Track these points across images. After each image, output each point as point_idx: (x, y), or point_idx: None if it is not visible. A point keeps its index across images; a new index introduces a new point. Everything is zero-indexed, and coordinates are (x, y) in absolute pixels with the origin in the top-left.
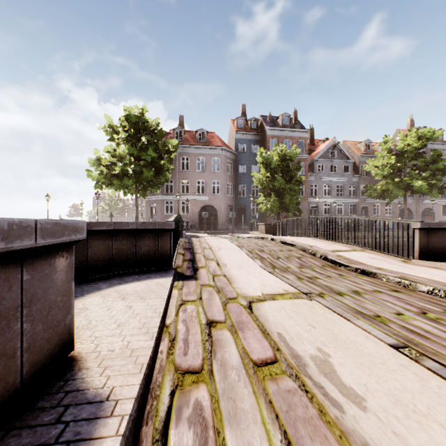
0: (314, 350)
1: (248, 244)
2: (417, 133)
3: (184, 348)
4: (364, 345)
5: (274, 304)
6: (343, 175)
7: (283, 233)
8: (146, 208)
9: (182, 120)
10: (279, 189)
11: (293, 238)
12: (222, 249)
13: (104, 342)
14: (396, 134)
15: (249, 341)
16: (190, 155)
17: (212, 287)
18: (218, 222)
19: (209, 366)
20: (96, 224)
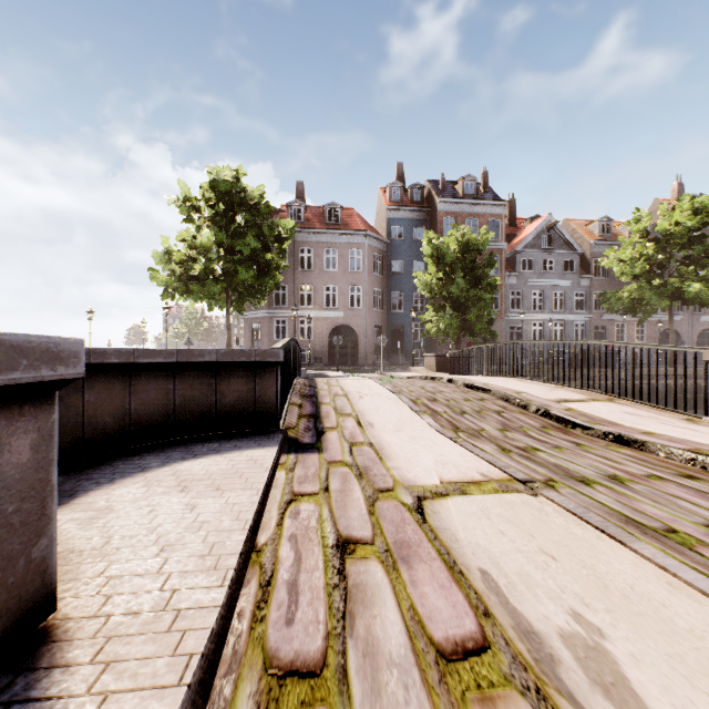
0: (566, 619)
1: (409, 388)
2: (691, 204)
3: (288, 604)
4: (671, 608)
5: (465, 504)
6: (565, 275)
7: (466, 370)
8: (245, 331)
9: (302, 190)
10: (458, 298)
11: (486, 379)
12: (366, 396)
13: (124, 590)
14: (653, 207)
15: (422, 589)
16: (314, 246)
17: (349, 466)
18: (359, 353)
19: (339, 658)
20: (145, 353)
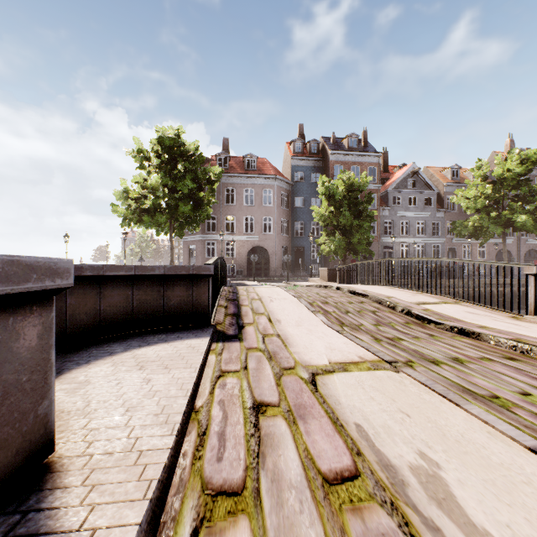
0: (414, 456)
1: (308, 294)
2: (519, 155)
3: (218, 447)
4: (489, 449)
5: (346, 378)
6: (425, 209)
7: (350, 280)
8: (184, 251)
9: (227, 144)
10: (345, 226)
11: (365, 287)
12: (275, 300)
13: (102, 438)
14: (491, 157)
15: (314, 437)
16: (236, 186)
17: (262, 351)
18: (270, 267)
19: (254, 483)
20: (111, 268)
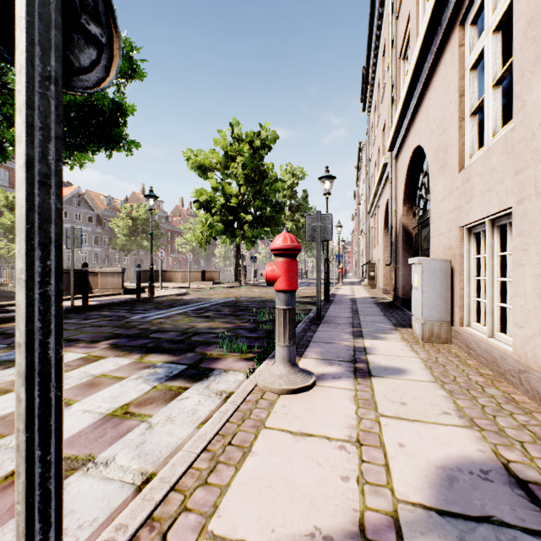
0: None
1: None
2: (145, 207)
3: None
4: None
5: None
6: (89, 224)
7: None
8: None
9: None
10: None
11: None
12: None
13: None
14: (133, 195)
15: None
16: None
17: None
18: None
19: None
20: None
